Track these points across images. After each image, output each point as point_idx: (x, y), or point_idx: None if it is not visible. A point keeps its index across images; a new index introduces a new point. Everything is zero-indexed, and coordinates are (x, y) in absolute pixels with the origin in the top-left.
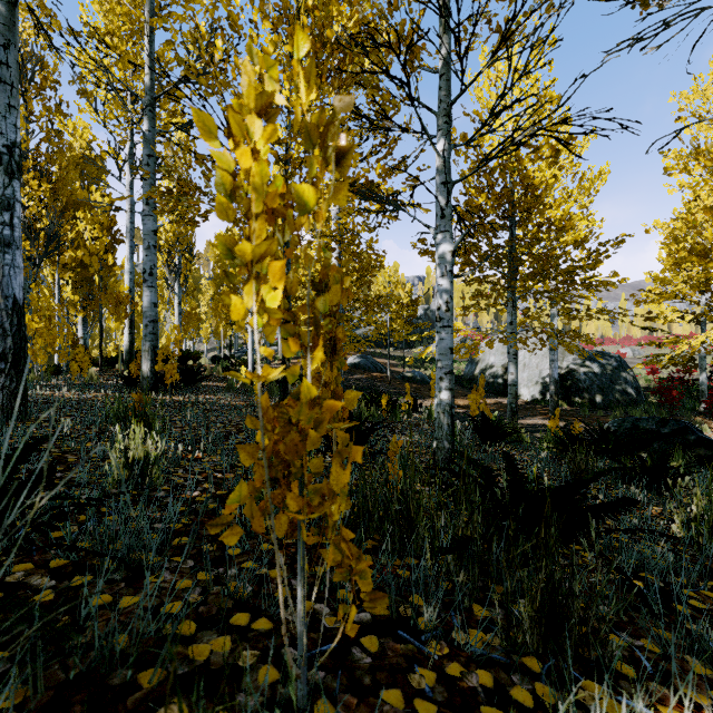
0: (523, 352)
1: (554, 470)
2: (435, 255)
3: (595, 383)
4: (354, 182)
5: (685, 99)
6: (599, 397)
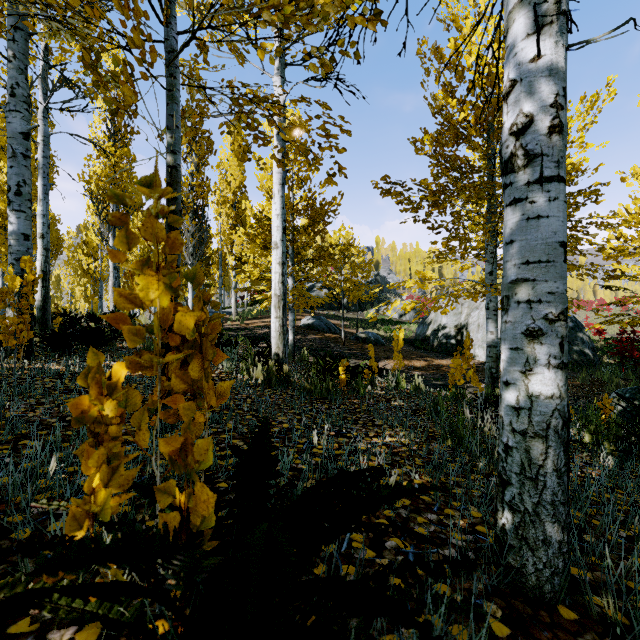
0: (476, 313)
1: None
2: (399, 195)
3: None
4: None
5: None
6: None
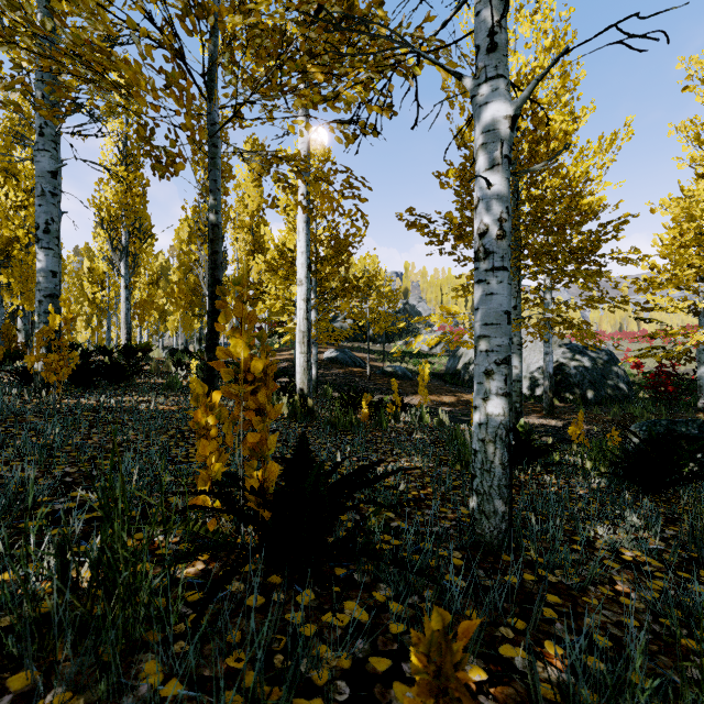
0: None
1: (696, 547)
2: (424, 228)
3: (586, 378)
4: (318, 9)
5: (696, 64)
6: (591, 392)
